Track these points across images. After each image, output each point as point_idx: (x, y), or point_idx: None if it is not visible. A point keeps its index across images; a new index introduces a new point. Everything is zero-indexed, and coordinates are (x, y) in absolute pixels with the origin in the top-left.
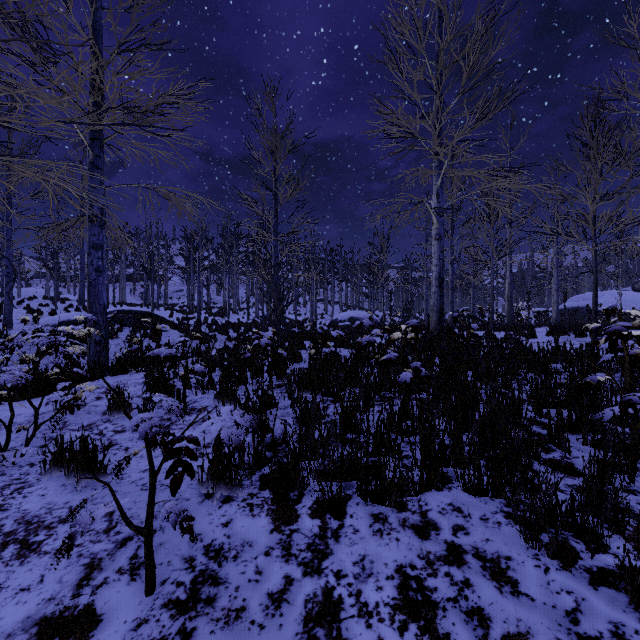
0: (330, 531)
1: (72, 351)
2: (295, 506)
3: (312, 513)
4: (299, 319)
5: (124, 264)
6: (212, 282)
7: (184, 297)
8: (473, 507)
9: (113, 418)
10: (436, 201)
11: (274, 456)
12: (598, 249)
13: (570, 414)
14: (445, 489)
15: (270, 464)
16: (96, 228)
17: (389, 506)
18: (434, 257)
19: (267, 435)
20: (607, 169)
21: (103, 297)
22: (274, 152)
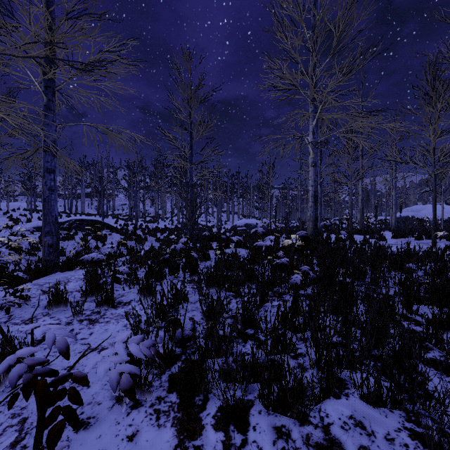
0: (234, 449)
1: (6, 259)
2: (200, 414)
3: (216, 423)
4: (209, 225)
5: (83, 185)
6: (147, 198)
7: (127, 209)
8: (375, 422)
9: (52, 311)
10: (312, 137)
11: (183, 353)
12: (437, 173)
13: (441, 313)
14: (342, 396)
15: (179, 362)
16: (49, 156)
17: (291, 417)
18: (310, 179)
19: (178, 330)
20: (445, 111)
21: (55, 210)
22: (190, 102)
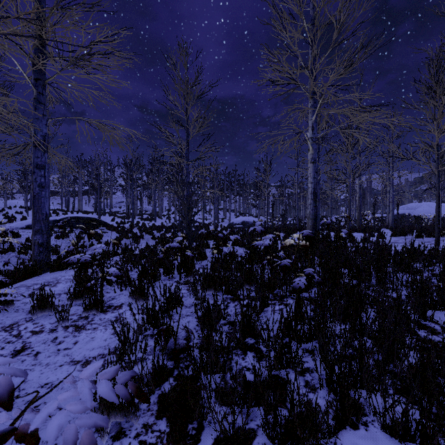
0: None
1: None
2: None
3: None
4: (206, 222)
5: (81, 183)
6: (144, 196)
7: (124, 206)
8: None
9: (36, 317)
10: (311, 132)
11: (175, 367)
12: (441, 170)
13: None
14: (361, 426)
15: (171, 378)
16: (39, 152)
17: None
18: (310, 176)
19: (171, 339)
20: None
21: (45, 208)
22: (186, 97)
